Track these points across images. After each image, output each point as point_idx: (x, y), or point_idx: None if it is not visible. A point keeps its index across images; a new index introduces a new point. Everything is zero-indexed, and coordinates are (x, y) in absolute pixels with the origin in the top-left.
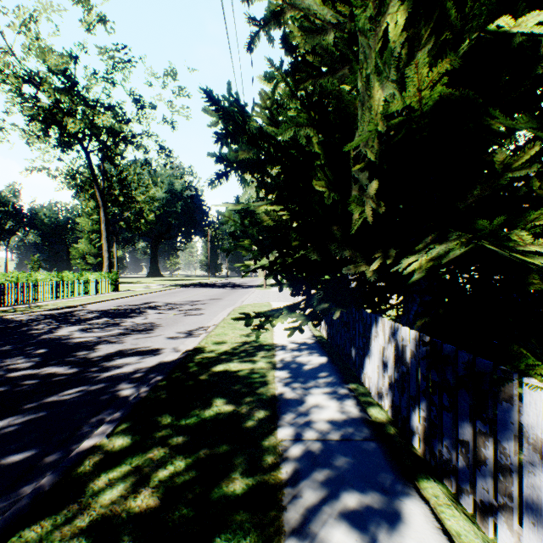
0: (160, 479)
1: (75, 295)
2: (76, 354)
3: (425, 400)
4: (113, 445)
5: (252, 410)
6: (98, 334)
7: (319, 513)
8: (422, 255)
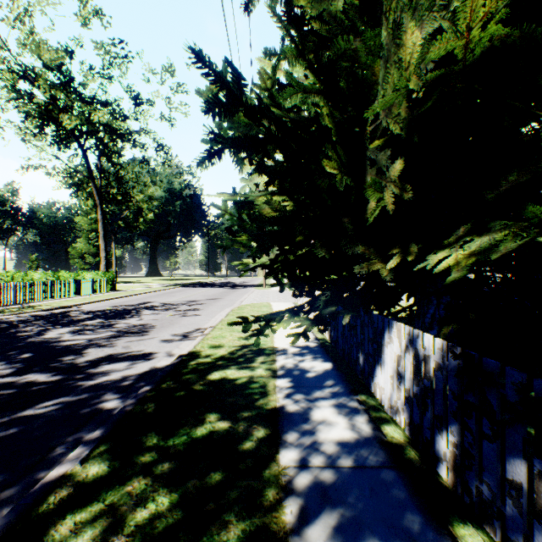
0: (137, 523)
1: (70, 295)
2: (62, 359)
3: (456, 422)
4: (86, 474)
5: (250, 427)
6: (89, 337)
7: None
8: (456, 250)
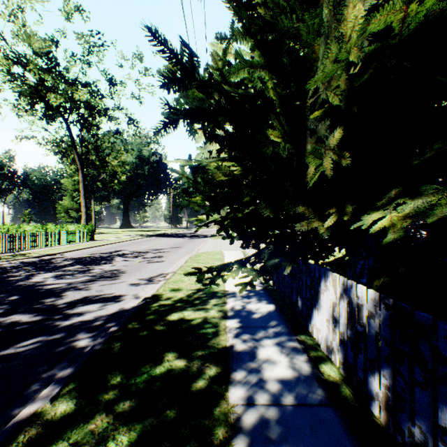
0: None
1: (56, 244)
2: (44, 301)
3: (388, 367)
4: (54, 412)
5: (203, 366)
6: (69, 281)
7: None
8: (389, 212)
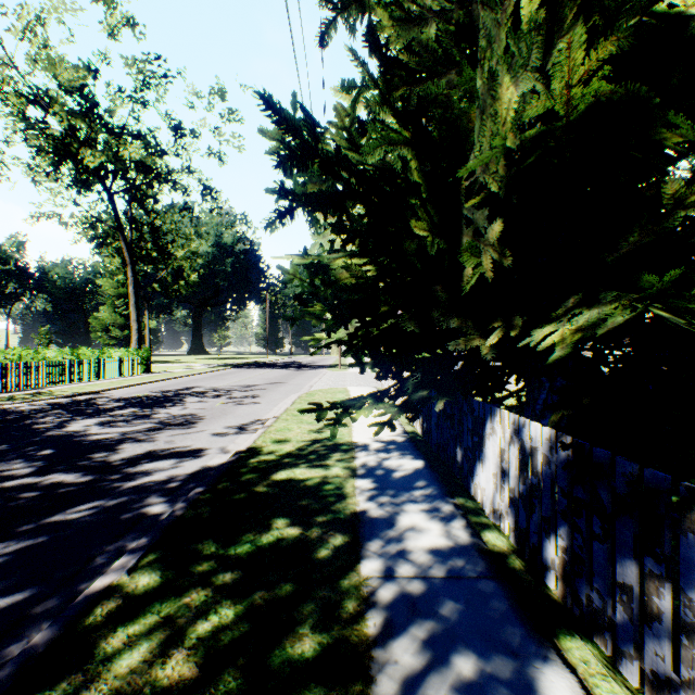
0: (199, 636)
1: (94, 378)
2: (92, 456)
3: (565, 523)
4: (135, 584)
5: (325, 534)
6: (123, 430)
7: (422, 688)
8: (563, 324)
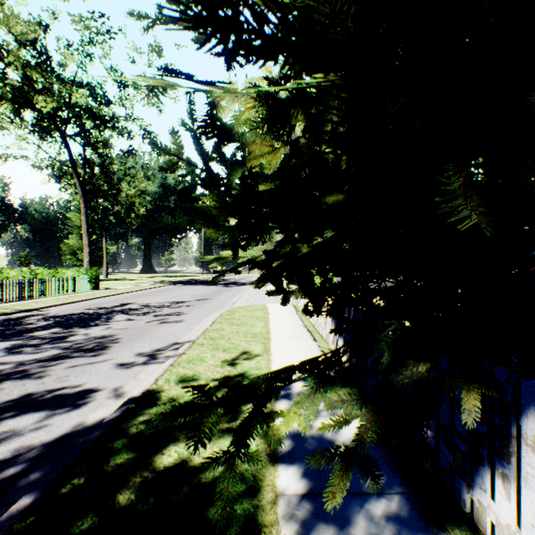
0: None
1: (44, 295)
2: None
3: None
4: None
5: None
6: (22, 358)
7: None
8: None
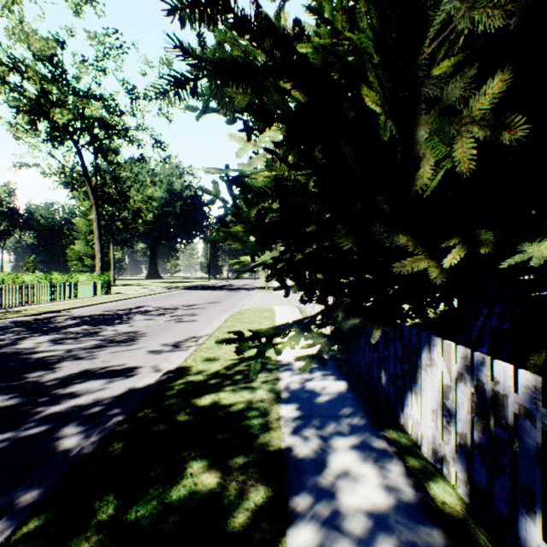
0: None
1: (62, 299)
2: (29, 375)
3: None
4: None
5: (246, 484)
6: (68, 347)
7: None
8: None
